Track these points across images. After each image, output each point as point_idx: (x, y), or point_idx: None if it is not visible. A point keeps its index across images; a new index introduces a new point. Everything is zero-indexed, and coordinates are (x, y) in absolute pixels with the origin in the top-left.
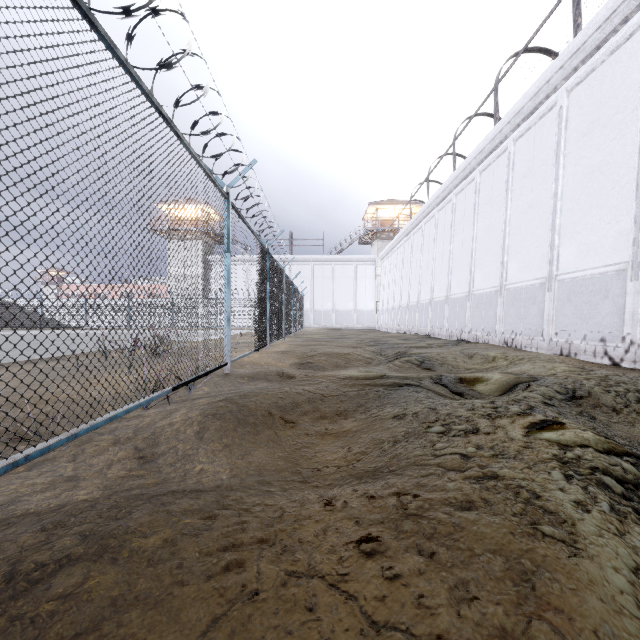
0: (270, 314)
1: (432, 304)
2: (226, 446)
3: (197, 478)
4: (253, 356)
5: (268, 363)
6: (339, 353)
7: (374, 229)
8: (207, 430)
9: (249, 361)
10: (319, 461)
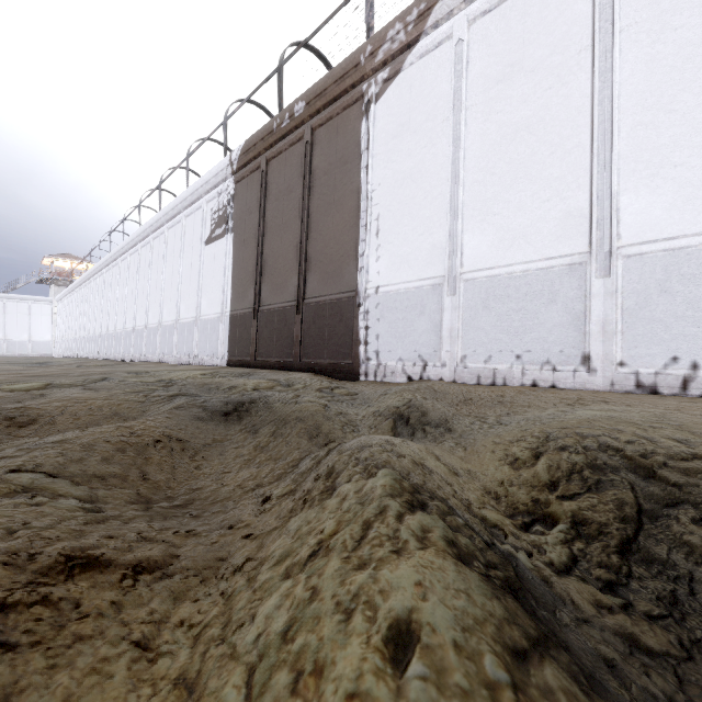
0: None
1: (76, 340)
2: None
3: None
4: None
5: None
6: None
7: (50, 277)
8: None
9: None
10: None
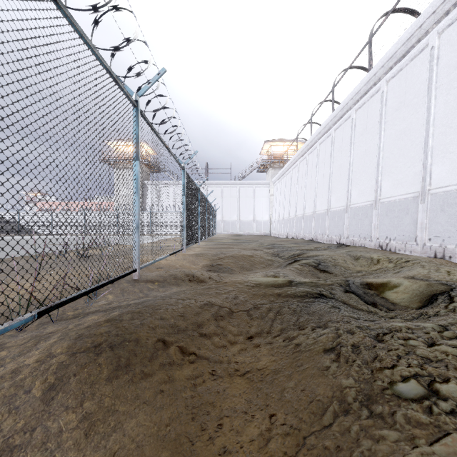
0: (186, 223)
1: (315, 216)
2: (85, 414)
3: None
4: (170, 259)
5: (183, 265)
6: (244, 256)
7: (268, 160)
8: (65, 383)
9: (165, 264)
10: (226, 447)
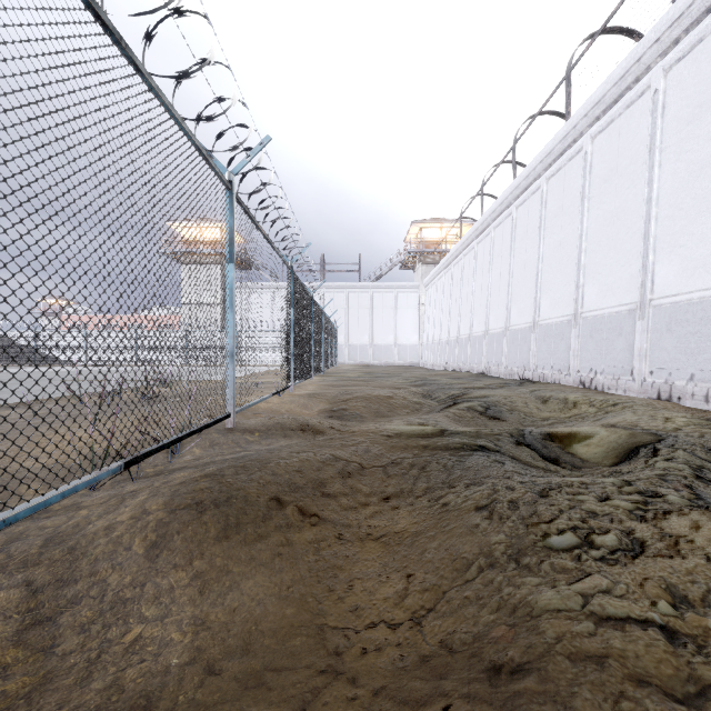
0: (295, 348)
1: (487, 337)
2: (197, 572)
3: (118, 667)
4: (272, 401)
5: (290, 410)
6: (380, 397)
7: (417, 252)
8: (169, 540)
9: (266, 408)
10: (358, 604)
